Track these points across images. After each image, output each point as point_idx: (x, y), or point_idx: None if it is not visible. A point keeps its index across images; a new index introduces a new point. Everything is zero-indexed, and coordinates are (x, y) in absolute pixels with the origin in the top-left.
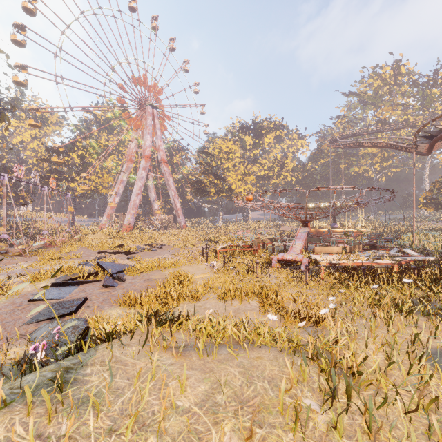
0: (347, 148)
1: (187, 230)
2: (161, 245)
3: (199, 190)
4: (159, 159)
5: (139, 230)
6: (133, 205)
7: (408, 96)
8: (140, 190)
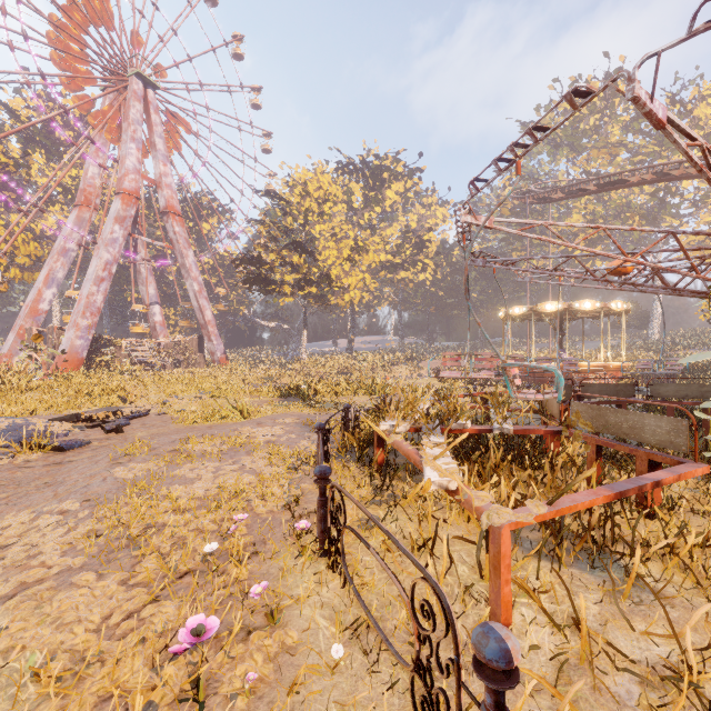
0: (570, 197)
1: (229, 368)
2: (131, 415)
3: (258, 277)
4: (162, 207)
5: (106, 368)
6: (86, 306)
7: (636, 130)
8: (107, 270)
